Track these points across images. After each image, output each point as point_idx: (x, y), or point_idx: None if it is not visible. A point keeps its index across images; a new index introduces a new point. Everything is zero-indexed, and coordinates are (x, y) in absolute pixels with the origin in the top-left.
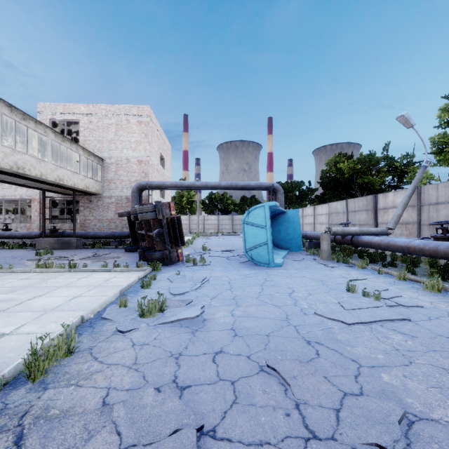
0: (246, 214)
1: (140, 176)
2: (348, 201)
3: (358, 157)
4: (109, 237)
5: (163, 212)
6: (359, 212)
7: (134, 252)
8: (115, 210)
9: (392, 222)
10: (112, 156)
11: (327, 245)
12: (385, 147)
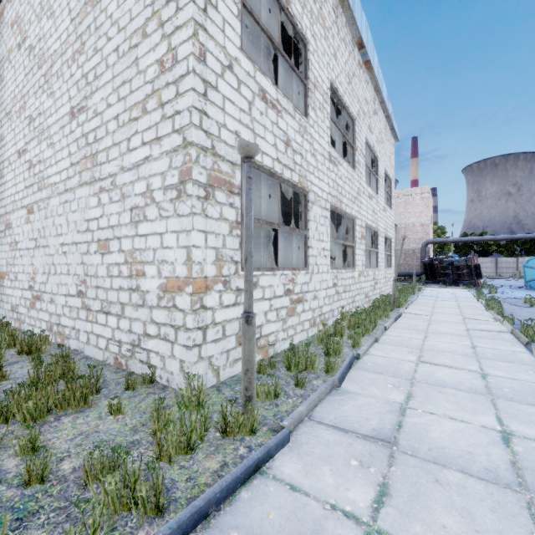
0: (526, 262)
1: (422, 234)
2: None
3: None
4: (406, 275)
5: (471, 261)
6: None
7: (432, 284)
8: (404, 258)
9: None
10: (402, 223)
11: None
12: None
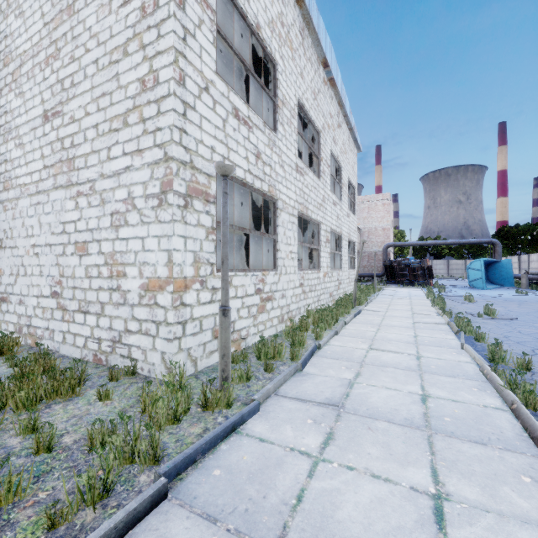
0: (469, 264)
1: (384, 238)
2: None
3: None
4: (369, 276)
5: (425, 263)
6: None
7: (392, 284)
8: (367, 260)
9: None
10: (365, 227)
11: (525, 280)
12: None
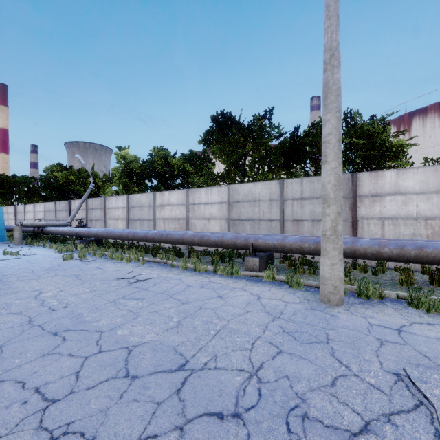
0: None
1: None
2: (56, 203)
3: (70, 170)
4: None
5: None
6: (62, 211)
7: None
8: None
9: (70, 219)
10: None
11: (19, 234)
12: (93, 167)
